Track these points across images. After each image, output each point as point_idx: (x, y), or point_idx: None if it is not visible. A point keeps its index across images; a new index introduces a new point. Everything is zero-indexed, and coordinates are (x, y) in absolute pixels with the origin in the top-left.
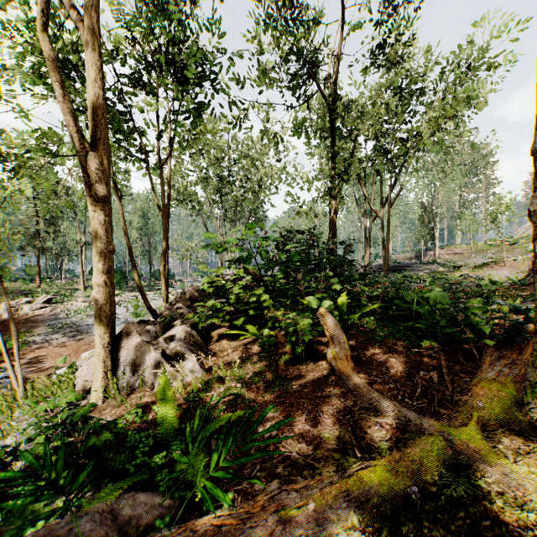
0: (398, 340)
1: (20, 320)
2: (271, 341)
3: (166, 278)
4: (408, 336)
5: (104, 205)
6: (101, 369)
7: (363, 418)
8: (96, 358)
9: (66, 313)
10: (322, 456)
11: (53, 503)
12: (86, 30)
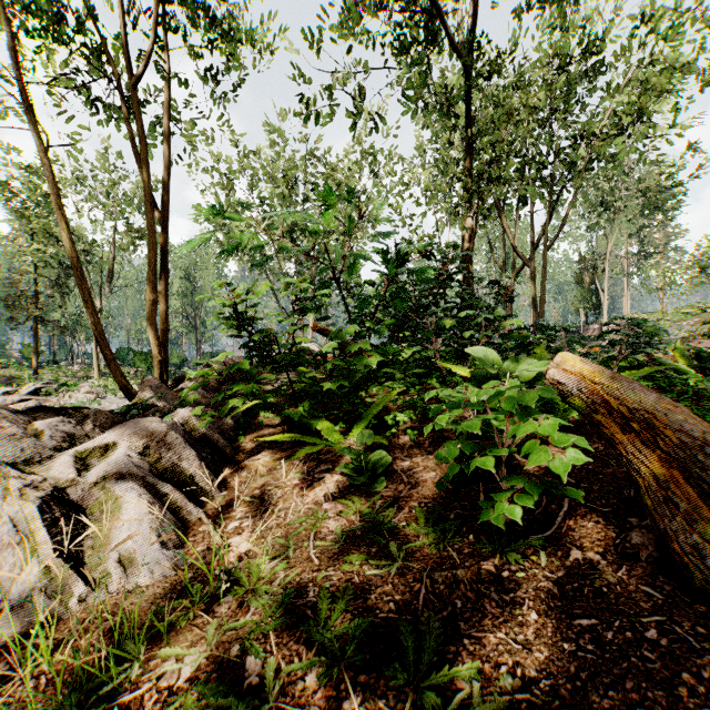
0: None
1: None
2: (377, 463)
3: (163, 330)
4: None
5: None
6: None
7: None
8: None
9: None
10: None
11: None
12: None
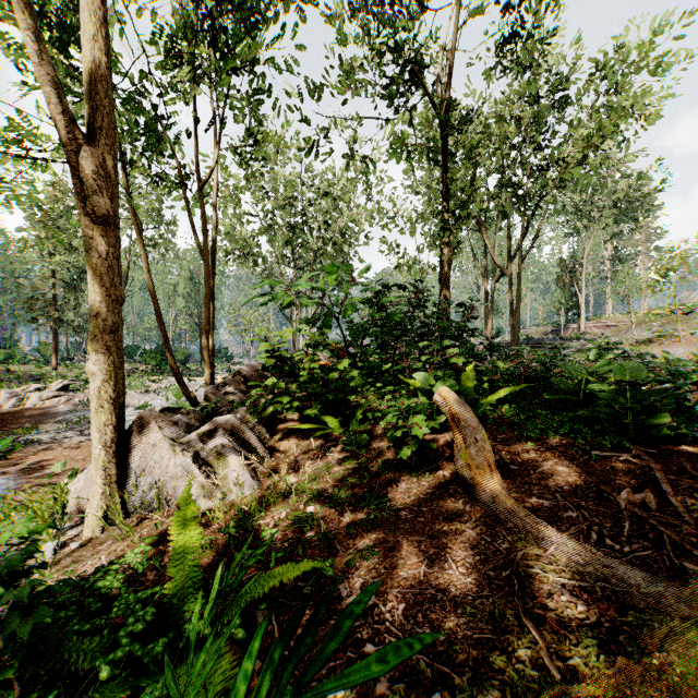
0: (562, 437)
1: (25, 412)
2: (361, 440)
3: (211, 350)
4: (577, 431)
5: (105, 229)
6: (99, 481)
7: (534, 575)
8: (93, 464)
9: (86, 404)
10: (466, 659)
11: None
12: None
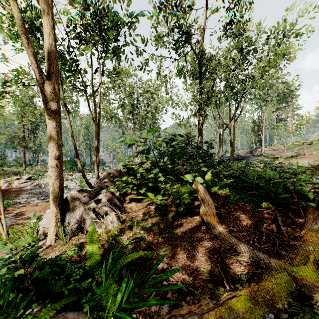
0: (245, 202)
1: (12, 189)
2: (163, 203)
3: (98, 163)
4: (251, 200)
5: (56, 116)
6: (53, 221)
7: (227, 256)
8: (51, 213)
9: (39, 185)
10: (199, 285)
11: (10, 316)
12: (43, 3)
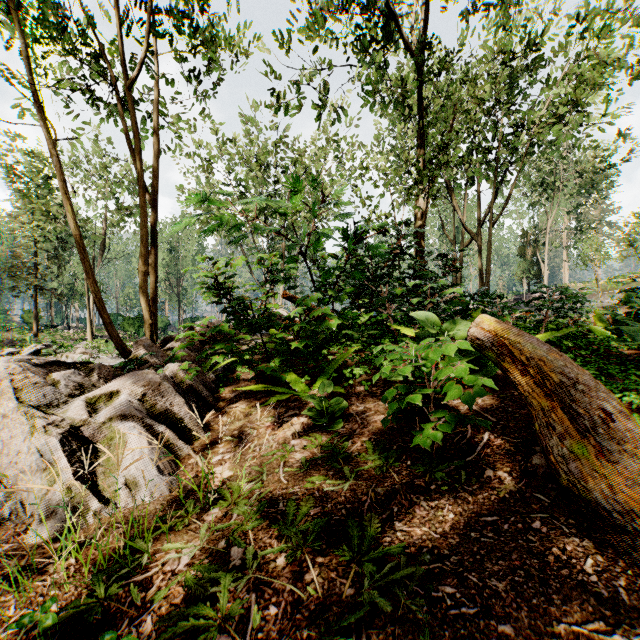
0: None
1: None
2: (336, 408)
3: (153, 297)
4: None
5: None
6: None
7: None
8: None
9: None
10: None
11: None
12: None
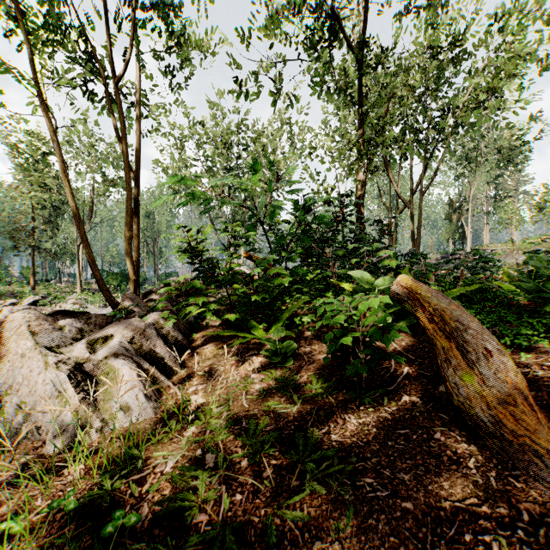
0: None
1: None
2: (288, 349)
3: (136, 258)
4: None
5: None
6: None
7: None
8: None
9: None
10: None
11: None
12: None
